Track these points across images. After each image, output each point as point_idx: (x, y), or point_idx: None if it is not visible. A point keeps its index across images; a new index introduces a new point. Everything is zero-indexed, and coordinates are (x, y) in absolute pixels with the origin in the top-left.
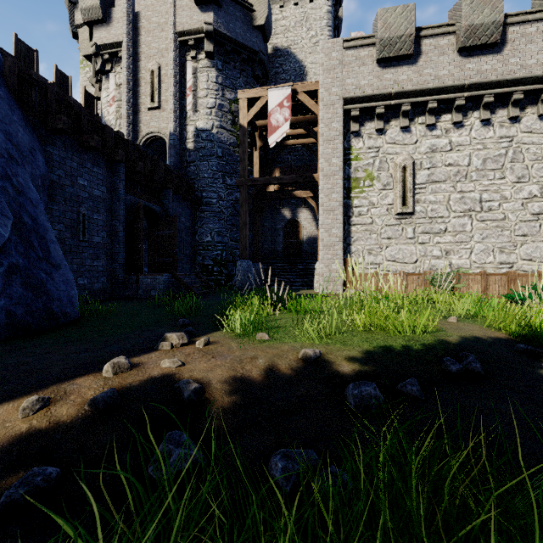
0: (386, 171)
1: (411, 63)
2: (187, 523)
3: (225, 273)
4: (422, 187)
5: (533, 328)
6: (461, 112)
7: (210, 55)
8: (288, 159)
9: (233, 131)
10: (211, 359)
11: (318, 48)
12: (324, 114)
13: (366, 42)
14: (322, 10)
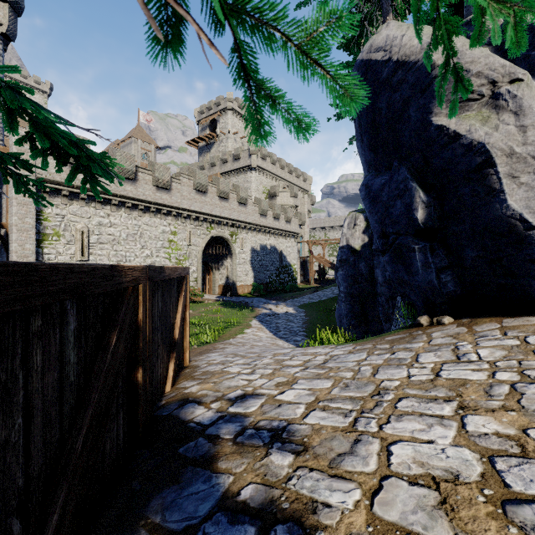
0: (70, 232)
1: None
2: None
3: None
4: (94, 245)
5: None
6: (116, 207)
7: None
8: None
9: None
10: None
11: None
12: None
13: None
14: None
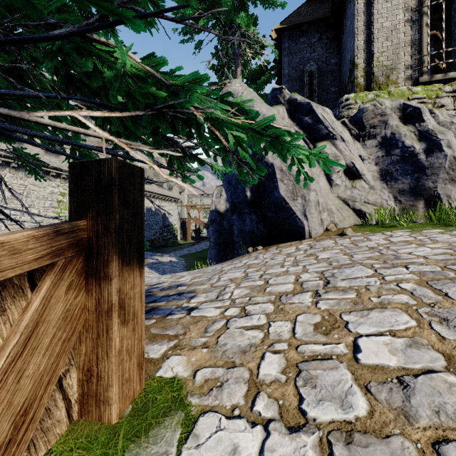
0: None
1: None
2: None
3: None
4: None
5: None
6: None
7: None
8: None
9: None
10: None
11: None
12: None
13: None
14: None
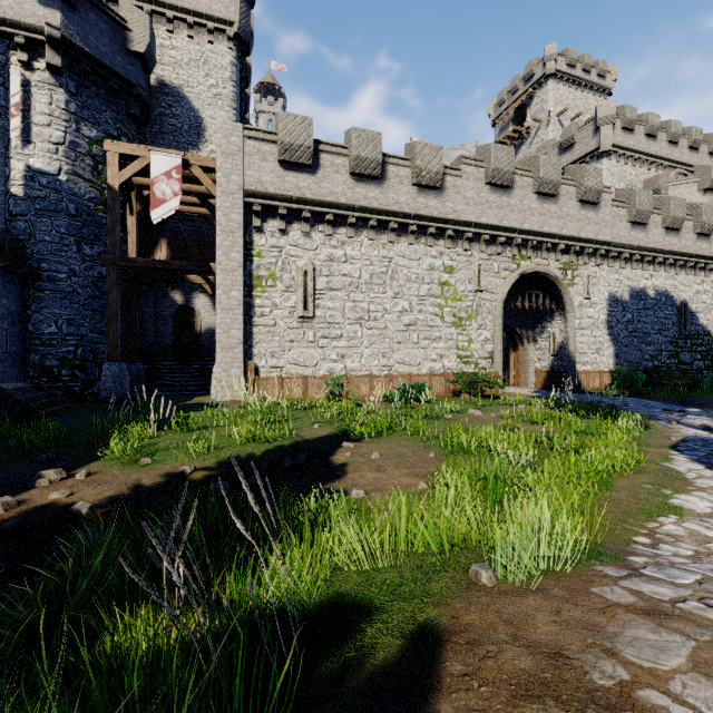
0: (289, 273)
1: (311, 172)
2: (107, 558)
3: (81, 377)
4: (322, 293)
5: (362, 428)
6: (353, 229)
7: (56, 70)
8: (180, 228)
9: (95, 181)
10: (98, 486)
11: (220, 103)
12: (222, 202)
13: (268, 138)
14: (225, 59)
